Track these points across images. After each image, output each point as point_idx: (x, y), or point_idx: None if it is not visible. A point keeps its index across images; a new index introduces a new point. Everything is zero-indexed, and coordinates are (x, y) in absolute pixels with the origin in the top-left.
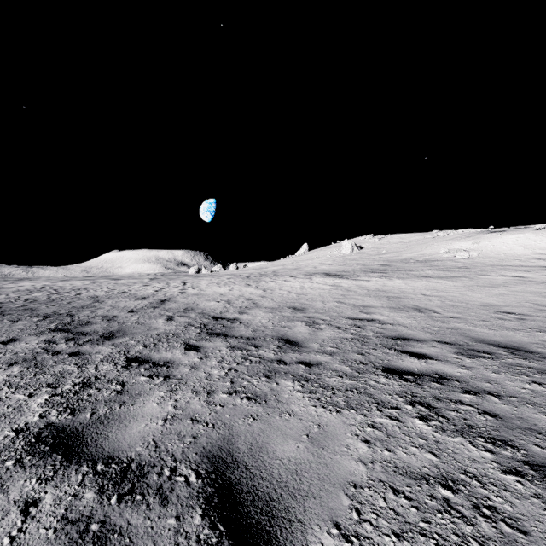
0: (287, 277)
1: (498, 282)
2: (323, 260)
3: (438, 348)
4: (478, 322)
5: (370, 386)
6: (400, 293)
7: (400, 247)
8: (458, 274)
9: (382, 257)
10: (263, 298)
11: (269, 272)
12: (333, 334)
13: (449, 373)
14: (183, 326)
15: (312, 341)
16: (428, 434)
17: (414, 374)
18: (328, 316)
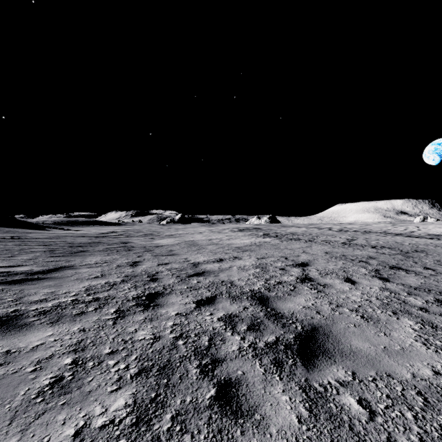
0: None
1: None
2: None
3: None
4: None
5: None
6: None
7: None
8: None
9: None
10: None
11: None
12: None
13: None
14: (424, 235)
15: None
16: None
17: None
18: None
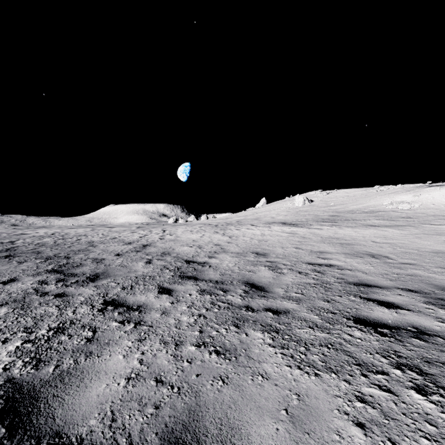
0: (249, 226)
1: (443, 231)
2: (279, 212)
3: (405, 296)
4: (435, 269)
5: (345, 340)
6: (352, 240)
7: (346, 200)
8: (403, 223)
9: (331, 208)
10: (229, 243)
11: (233, 222)
12: (296, 279)
13: (427, 326)
14: (159, 269)
15: (277, 286)
16: (436, 417)
17: (389, 327)
18: (288, 261)
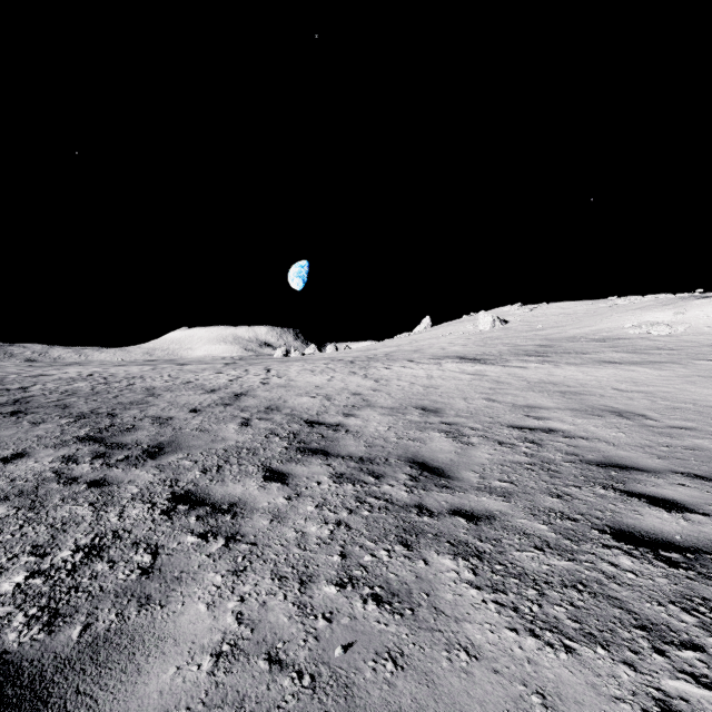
0: (405, 362)
1: None
2: (453, 339)
3: (692, 488)
4: None
5: (607, 575)
6: (579, 387)
7: (562, 321)
8: (661, 358)
9: (538, 334)
10: (375, 392)
11: (380, 355)
12: (496, 455)
13: None
14: (264, 435)
15: (465, 468)
16: None
17: (679, 549)
18: (478, 423)
